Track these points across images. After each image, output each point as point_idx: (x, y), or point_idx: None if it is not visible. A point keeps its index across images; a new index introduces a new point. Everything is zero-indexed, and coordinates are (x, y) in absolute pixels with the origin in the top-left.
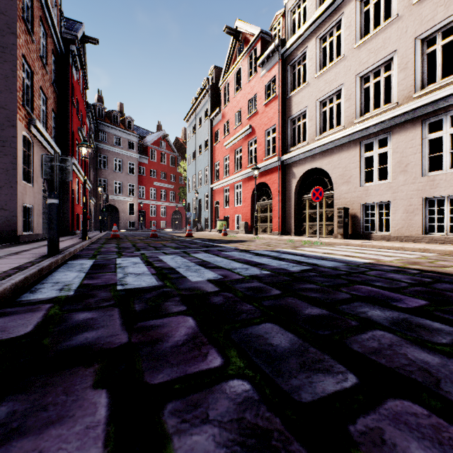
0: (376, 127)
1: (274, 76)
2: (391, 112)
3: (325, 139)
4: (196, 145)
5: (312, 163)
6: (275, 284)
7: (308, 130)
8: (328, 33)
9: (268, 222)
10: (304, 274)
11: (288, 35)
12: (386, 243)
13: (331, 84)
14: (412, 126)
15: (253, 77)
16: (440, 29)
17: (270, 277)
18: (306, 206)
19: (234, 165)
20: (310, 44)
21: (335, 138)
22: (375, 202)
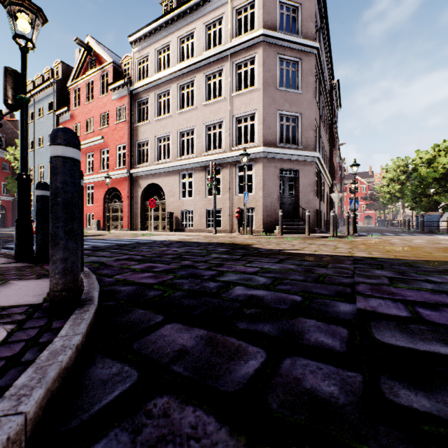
0: (187, 166)
1: (124, 105)
2: (193, 160)
3: (160, 165)
4: (35, 135)
5: (152, 180)
6: (117, 246)
7: (150, 155)
8: (162, 94)
9: (119, 220)
10: (131, 244)
11: (136, 78)
12: (188, 233)
13: (164, 129)
14: (202, 170)
15: (105, 96)
16: (212, 124)
17: (115, 245)
18: (149, 209)
19: (86, 167)
20: (151, 95)
21: (166, 166)
22: (187, 210)
